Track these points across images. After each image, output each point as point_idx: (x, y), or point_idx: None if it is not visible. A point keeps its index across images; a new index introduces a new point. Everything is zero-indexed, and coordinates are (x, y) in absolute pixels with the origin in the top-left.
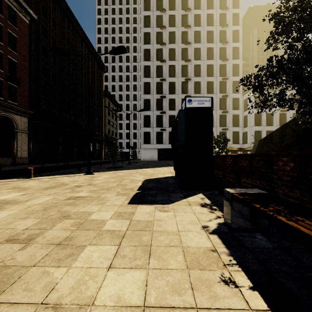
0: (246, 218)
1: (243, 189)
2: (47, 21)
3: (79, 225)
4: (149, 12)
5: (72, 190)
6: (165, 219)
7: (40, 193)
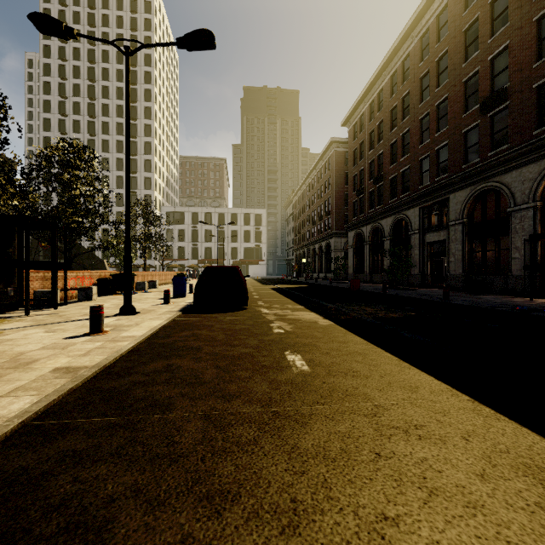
0: None
1: None
2: None
3: None
4: (50, 115)
5: None
6: None
7: None
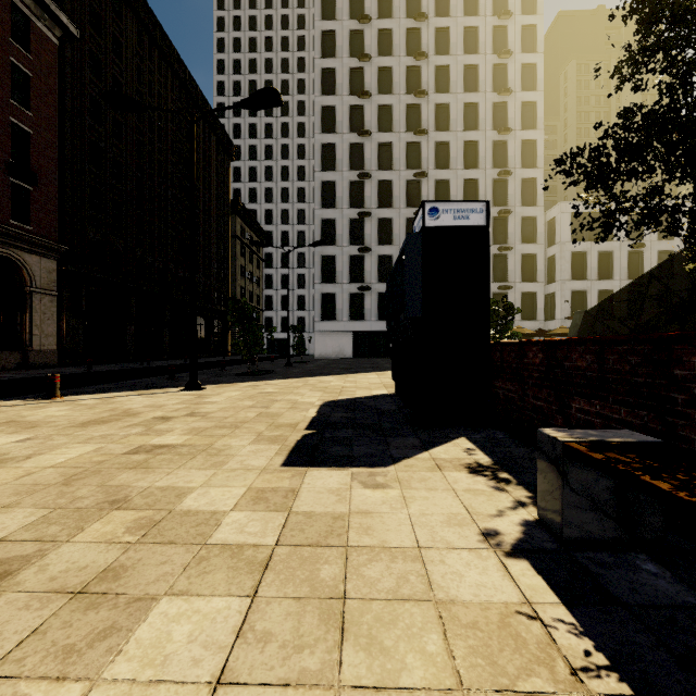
0: (604, 510)
1: (592, 432)
2: (102, 41)
3: (147, 530)
4: (334, 24)
5: (148, 428)
6: (381, 509)
7: (67, 437)
